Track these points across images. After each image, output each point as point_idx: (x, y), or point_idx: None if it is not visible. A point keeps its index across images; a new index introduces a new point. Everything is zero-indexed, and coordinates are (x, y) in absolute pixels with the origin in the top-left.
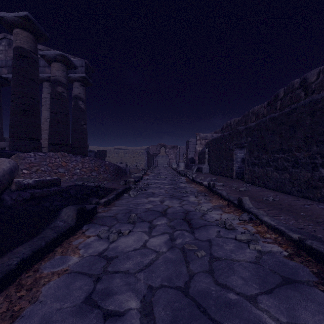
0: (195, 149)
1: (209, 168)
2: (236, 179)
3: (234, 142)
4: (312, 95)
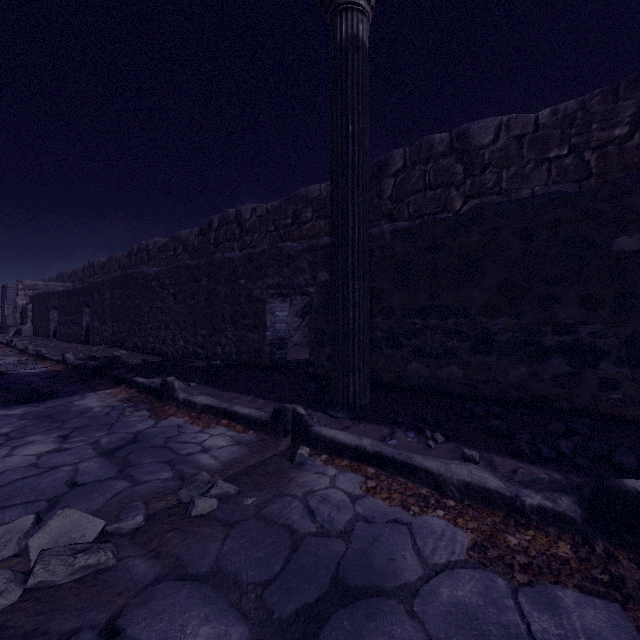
0: (15, 302)
1: (34, 329)
2: (52, 338)
3: (51, 302)
4: (151, 262)
